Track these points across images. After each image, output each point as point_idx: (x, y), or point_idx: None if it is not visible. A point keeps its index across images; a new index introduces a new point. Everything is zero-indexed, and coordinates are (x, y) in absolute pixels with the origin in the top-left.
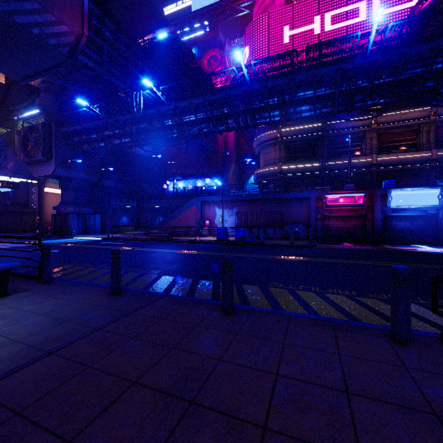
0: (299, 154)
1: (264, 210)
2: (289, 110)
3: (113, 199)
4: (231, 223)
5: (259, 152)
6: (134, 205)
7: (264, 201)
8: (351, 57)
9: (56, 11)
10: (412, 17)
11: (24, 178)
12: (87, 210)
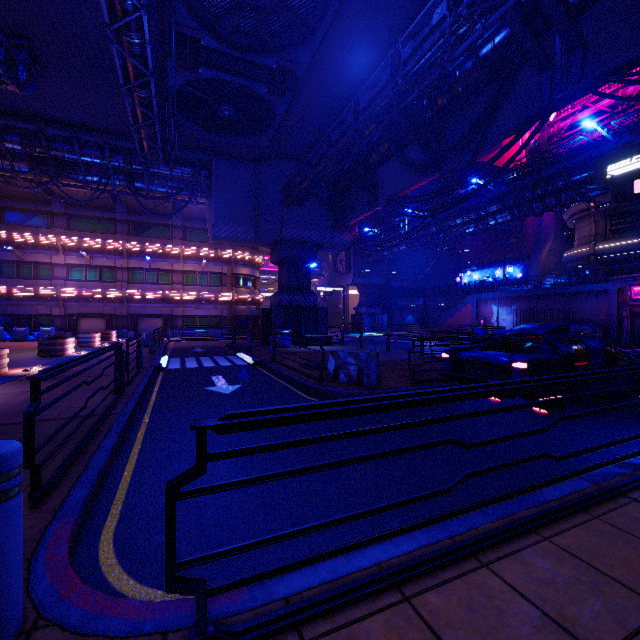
0: (630, 224)
1: (549, 306)
2: (550, 200)
3: (399, 298)
4: (509, 322)
5: (574, 226)
6: (420, 303)
7: (548, 297)
8: (598, 145)
9: (346, 233)
10: (633, 112)
11: (335, 287)
12: (376, 311)
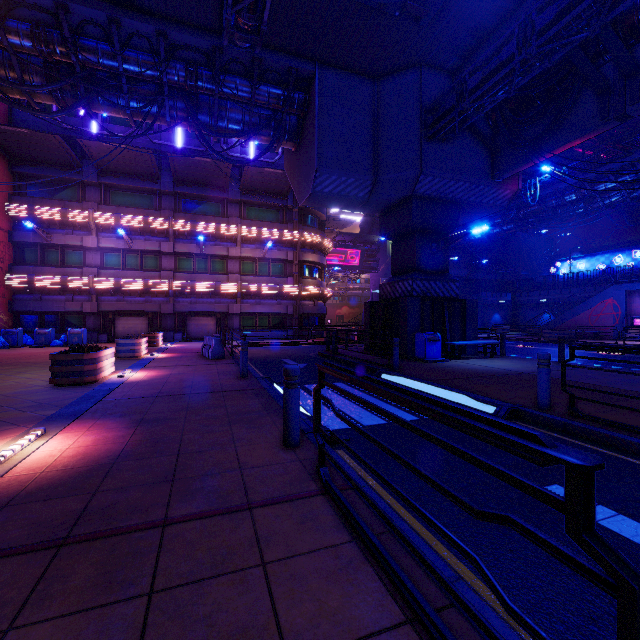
0: None
1: None
2: None
3: (484, 293)
4: None
5: None
6: (508, 299)
7: None
8: None
9: (505, 186)
10: None
11: None
12: None
